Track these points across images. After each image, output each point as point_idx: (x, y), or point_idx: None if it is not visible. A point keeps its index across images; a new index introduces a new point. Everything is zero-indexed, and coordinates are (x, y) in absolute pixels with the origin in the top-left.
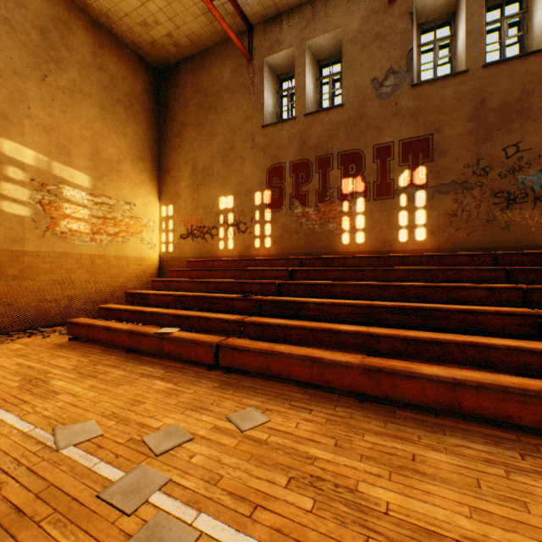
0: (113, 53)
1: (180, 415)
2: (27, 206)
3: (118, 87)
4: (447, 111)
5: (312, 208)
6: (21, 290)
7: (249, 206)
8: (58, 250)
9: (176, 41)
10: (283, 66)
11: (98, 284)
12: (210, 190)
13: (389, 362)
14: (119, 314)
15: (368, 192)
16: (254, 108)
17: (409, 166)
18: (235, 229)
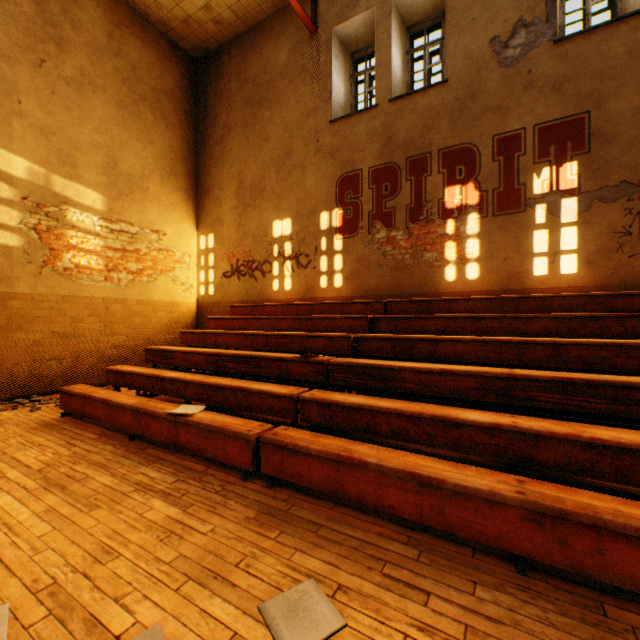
0: (136, 35)
1: (173, 596)
2: (17, 233)
3: (141, 80)
4: (614, 74)
5: (401, 231)
6: (8, 346)
7: (312, 231)
8: (59, 292)
9: (216, 15)
10: (358, 38)
11: (115, 338)
12: (261, 213)
13: (579, 498)
14: (131, 380)
15: (485, 205)
16: (319, 98)
17: (550, 162)
18: (294, 263)
